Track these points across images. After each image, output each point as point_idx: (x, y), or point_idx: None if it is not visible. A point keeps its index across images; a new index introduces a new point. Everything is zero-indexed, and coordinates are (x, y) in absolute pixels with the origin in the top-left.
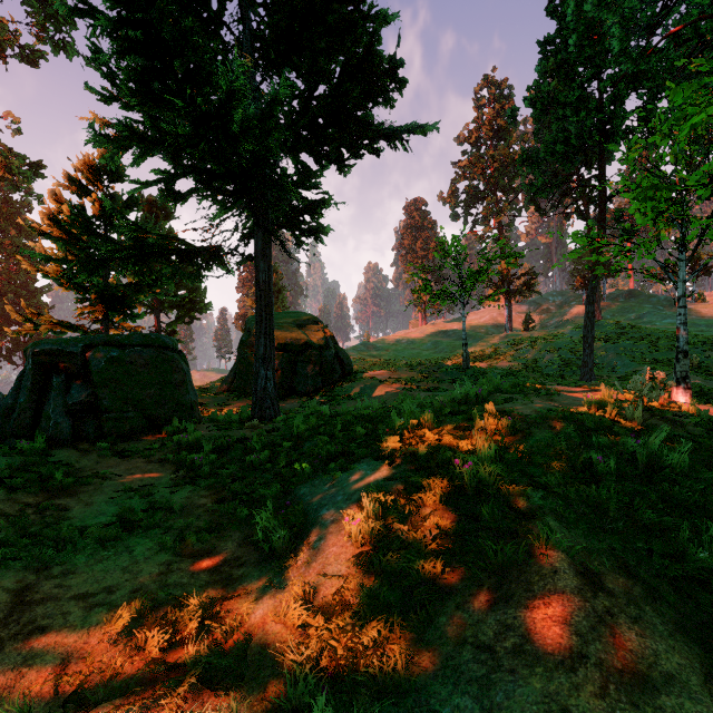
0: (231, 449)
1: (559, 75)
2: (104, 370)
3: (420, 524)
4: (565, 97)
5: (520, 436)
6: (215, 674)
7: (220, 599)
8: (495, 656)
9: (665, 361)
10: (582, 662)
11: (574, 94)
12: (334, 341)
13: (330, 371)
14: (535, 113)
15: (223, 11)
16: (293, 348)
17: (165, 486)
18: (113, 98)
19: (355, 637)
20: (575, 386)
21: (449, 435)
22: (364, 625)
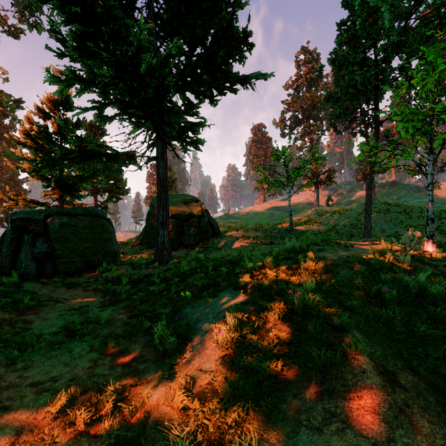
0: (140, 282)
1: (350, 44)
2: (57, 231)
3: (265, 334)
4: (353, 58)
5: (331, 274)
6: (122, 444)
7: (129, 386)
8: (323, 437)
9: (416, 225)
10: (390, 445)
11: (359, 56)
12: (207, 213)
13: (205, 232)
14: (334, 68)
15: (136, 0)
16: (181, 217)
17: (96, 306)
18: (64, 55)
19: (222, 418)
20: (361, 241)
21: (283, 273)
22: (228, 409)
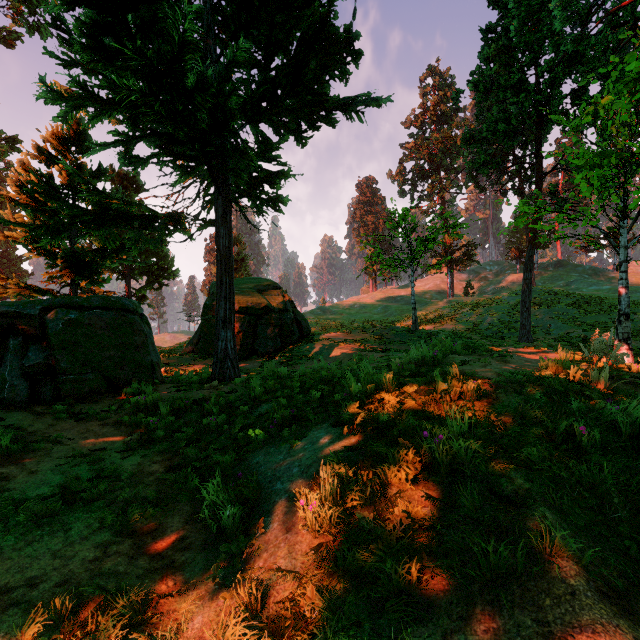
0: (188, 411)
1: (500, 60)
2: (61, 332)
3: (387, 508)
4: (505, 81)
5: (486, 401)
6: None
7: (156, 596)
8: None
9: (594, 324)
10: None
11: (514, 77)
12: (293, 305)
13: (289, 333)
14: (478, 95)
15: None
16: (254, 311)
17: (118, 450)
18: (73, 64)
19: None
20: (521, 347)
21: (410, 399)
22: None
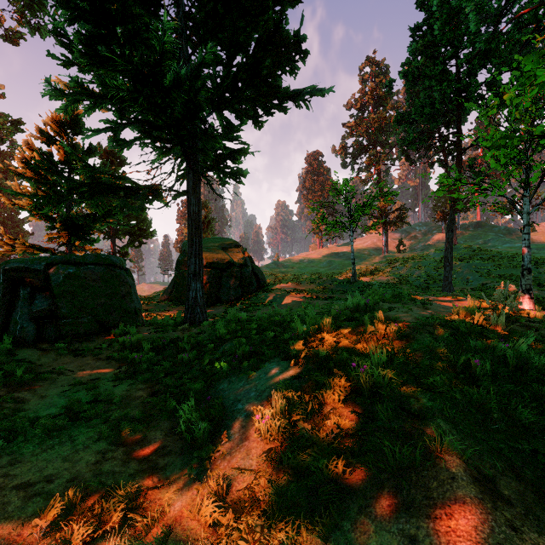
0: (165, 348)
1: (426, 54)
2: (62, 284)
3: (322, 421)
4: (430, 71)
5: (405, 340)
6: None
7: (145, 489)
8: None
9: (507, 276)
10: None
11: (438, 68)
12: (251, 260)
13: (248, 284)
14: (407, 83)
15: None
16: (219, 266)
17: (109, 380)
18: (71, 63)
19: (264, 540)
20: (441, 296)
21: (345, 339)
22: (272, 528)
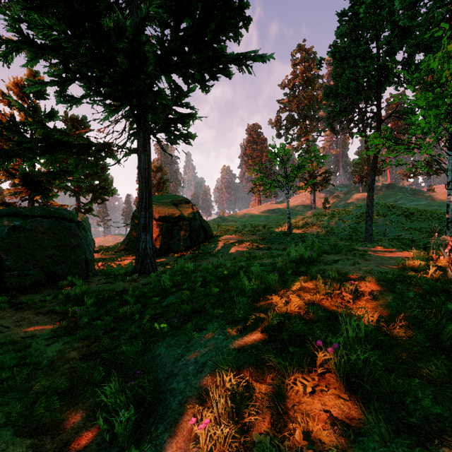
0: (110, 300)
1: (351, 36)
2: (6, 236)
3: (281, 428)
4: (355, 51)
5: (364, 299)
6: None
7: None
8: None
9: (417, 229)
10: None
11: (362, 48)
12: (199, 215)
13: (196, 236)
14: (335, 62)
15: None
16: (170, 219)
17: (45, 337)
18: (19, 20)
19: None
20: (372, 246)
21: (296, 297)
22: None
